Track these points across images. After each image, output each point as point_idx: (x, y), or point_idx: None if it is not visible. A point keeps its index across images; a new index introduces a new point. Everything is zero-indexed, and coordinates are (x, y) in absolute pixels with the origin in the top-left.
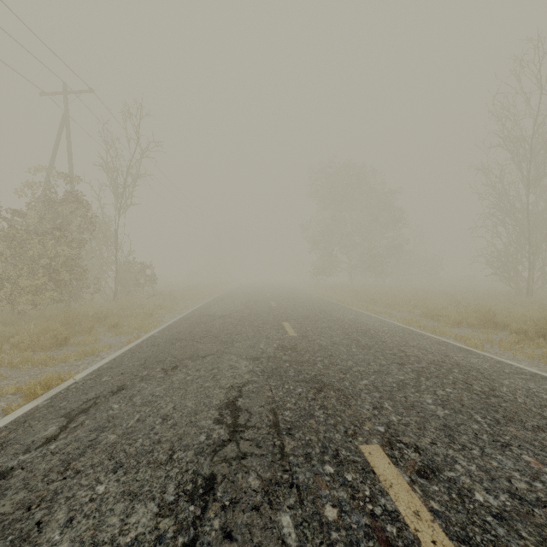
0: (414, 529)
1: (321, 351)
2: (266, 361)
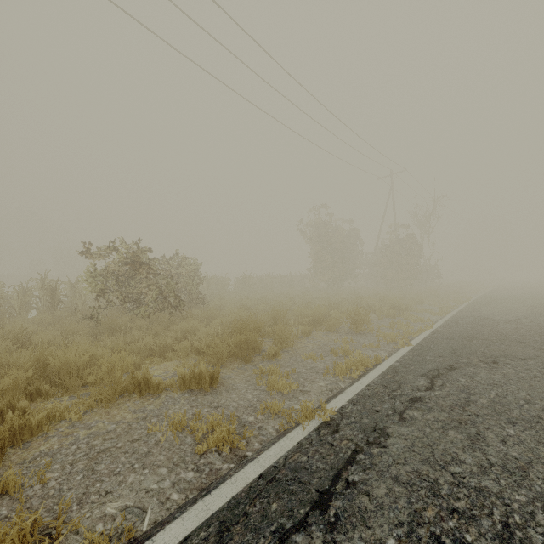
0: None
1: None
2: None
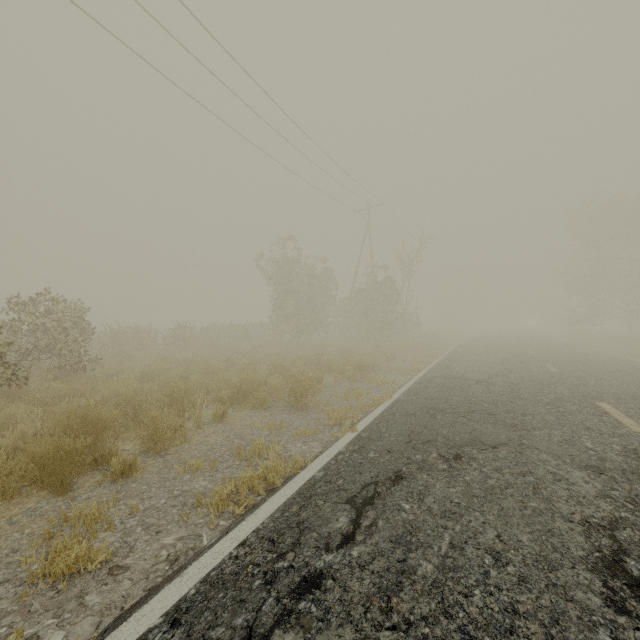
0: (547, 366)
1: (544, 356)
2: (516, 356)
